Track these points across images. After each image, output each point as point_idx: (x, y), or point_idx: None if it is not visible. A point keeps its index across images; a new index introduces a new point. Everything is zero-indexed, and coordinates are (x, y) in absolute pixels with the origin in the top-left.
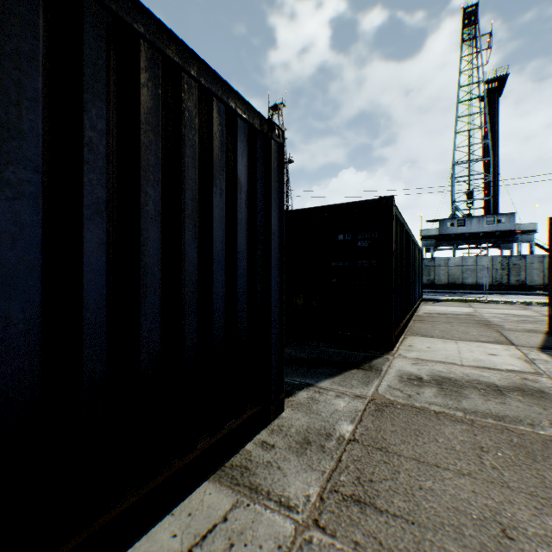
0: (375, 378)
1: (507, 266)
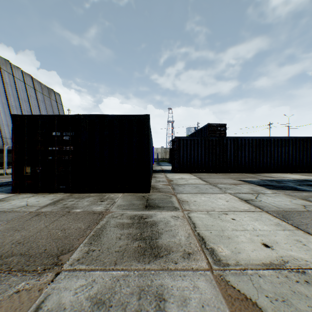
0: None
1: None
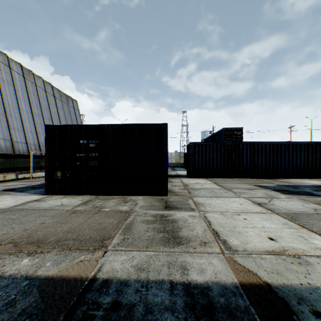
0: None
1: None
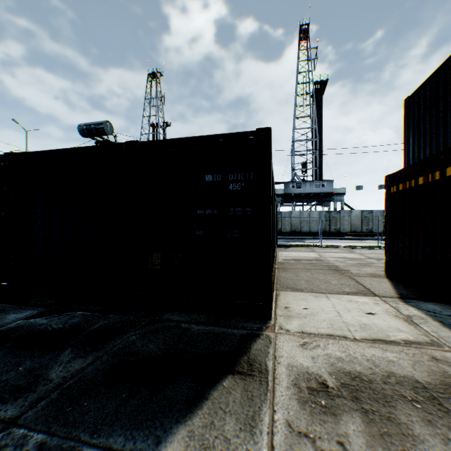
0: (262, 398)
1: (329, 218)
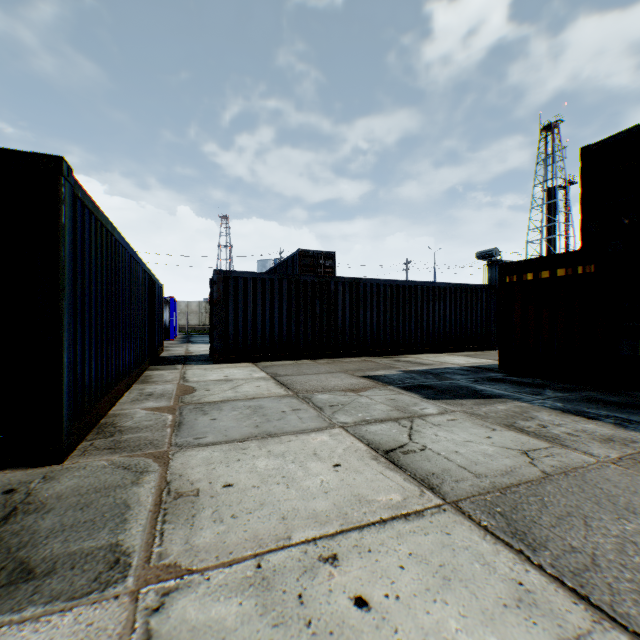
0: None
1: None
